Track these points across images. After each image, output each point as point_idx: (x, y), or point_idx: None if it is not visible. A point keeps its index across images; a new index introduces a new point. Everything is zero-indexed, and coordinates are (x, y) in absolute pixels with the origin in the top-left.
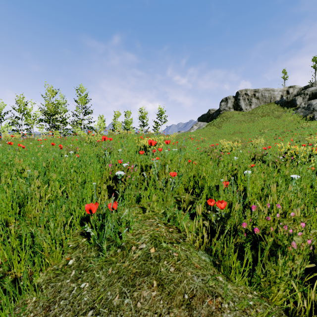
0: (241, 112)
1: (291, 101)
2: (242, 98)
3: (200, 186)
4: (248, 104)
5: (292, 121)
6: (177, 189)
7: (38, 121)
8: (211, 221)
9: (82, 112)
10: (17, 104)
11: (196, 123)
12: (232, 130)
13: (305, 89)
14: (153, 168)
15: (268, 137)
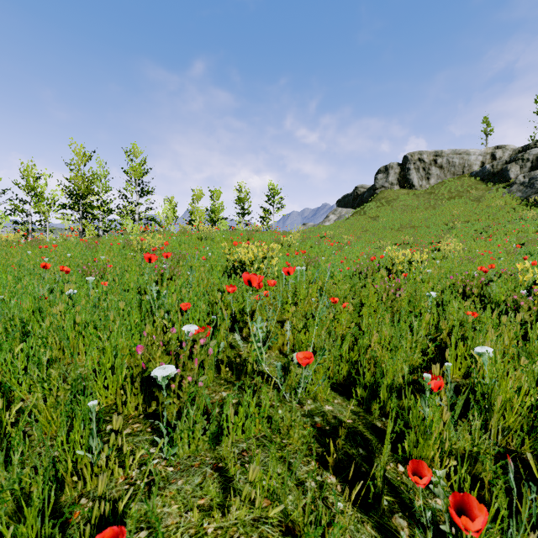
0: (413, 190)
1: (501, 173)
2: (414, 166)
3: (368, 384)
4: (425, 178)
5: (503, 207)
6: (312, 388)
7: (57, 207)
8: (415, 514)
9: (137, 191)
10: (22, 178)
11: (334, 209)
12: (396, 222)
13: (524, 152)
14: (256, 342)
15: (463, 236)
